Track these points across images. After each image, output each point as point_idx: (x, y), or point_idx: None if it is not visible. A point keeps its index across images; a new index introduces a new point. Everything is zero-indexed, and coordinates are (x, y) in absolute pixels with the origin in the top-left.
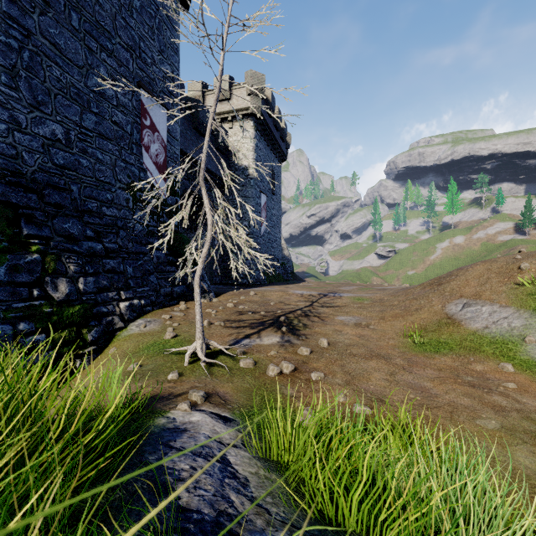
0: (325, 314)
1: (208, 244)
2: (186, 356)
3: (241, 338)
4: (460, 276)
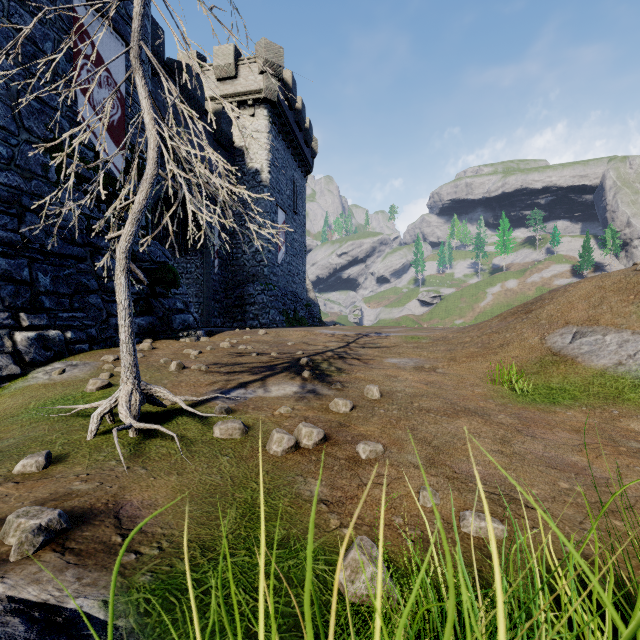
0: (368, 356)
1: (148, 187)
2: (92, 417)
3: (231, 388)
4: (557, 299)
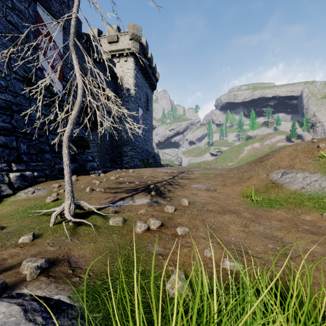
0: (183, 183)
1: (78, 107)
2: (52, 216)
3: (116, 200)
4: (275, 155)
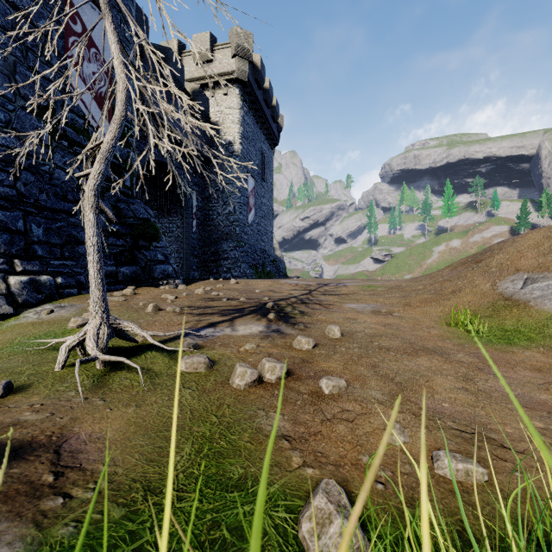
0: (328, 301)
1: (116, 128)
2: (60, 350)
3: (201, 327)
4: (506, 249)
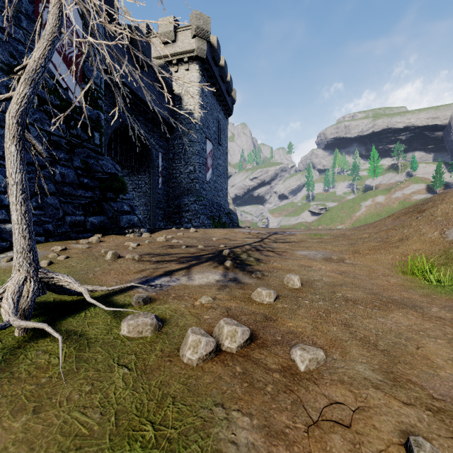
0: (280, 249)
1: (46, 45)
2: None
3: (156, 276)
4: (449, 199)
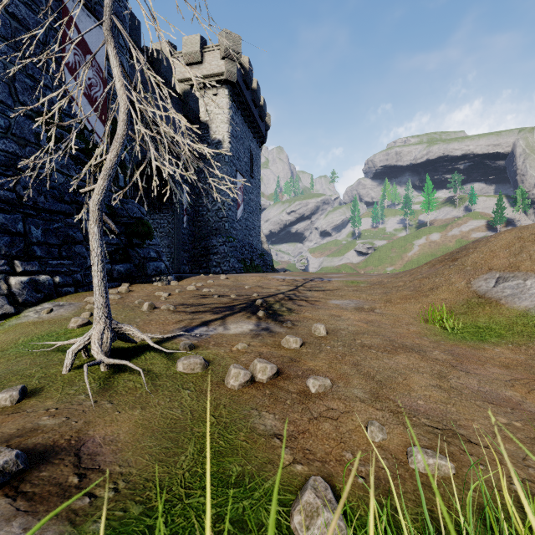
0: (314, 298)
1: (118, 146)
2: (67, 353)
3: (194, 326)
4: (481, 248)
